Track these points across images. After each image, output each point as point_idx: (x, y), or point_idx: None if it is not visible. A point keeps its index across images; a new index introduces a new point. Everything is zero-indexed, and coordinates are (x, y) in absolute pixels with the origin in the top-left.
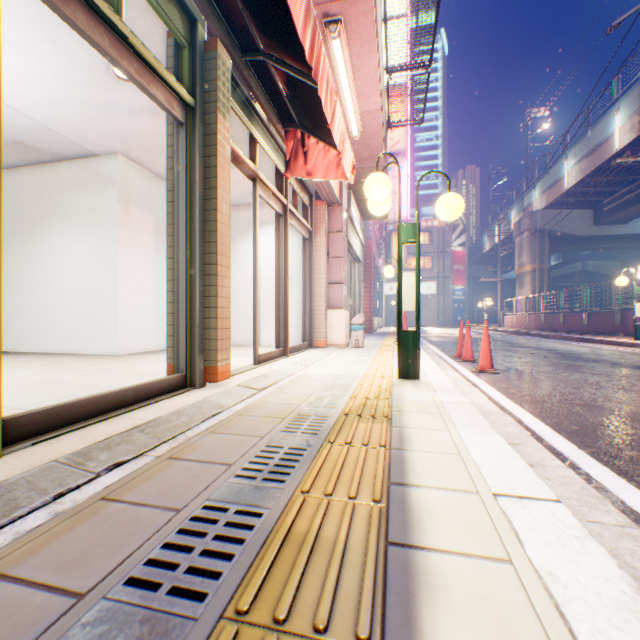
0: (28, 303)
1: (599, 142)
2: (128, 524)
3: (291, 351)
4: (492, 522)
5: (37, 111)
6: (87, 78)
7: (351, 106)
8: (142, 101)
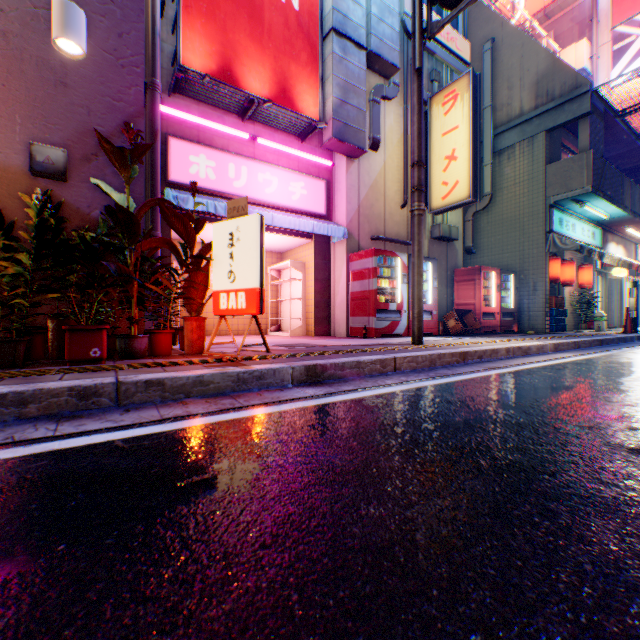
0: None
1: None
2: None
3: None
4: None
5: None
6: None
7: None
8: None
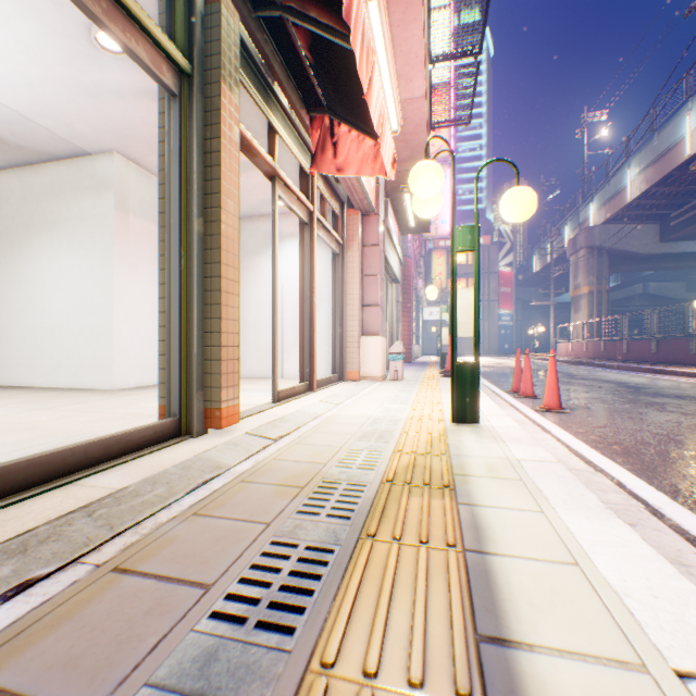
0: (11, 329)
1: (668, 147)
2: None
3: (318, 385)
4: None
5: (11, 96)
6: (65, 50)
7: (390, 92)
8: (136, 81)
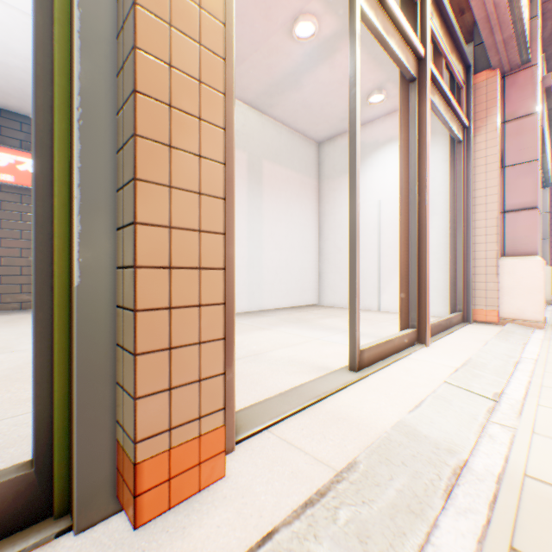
0: None
1: None
2: None
3: (431, 331)
4: None
5: None
6: None
7: None
8: None
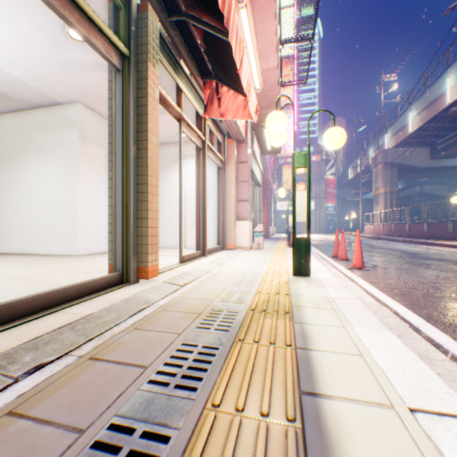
0: (10, 216)
1: (435, 98)
2: (21, 454)
3: (208, 252)
4: (422, 454)
5: (12, 68)
6: (48, 39)
7: (254, 64)
8: (92, 59)
